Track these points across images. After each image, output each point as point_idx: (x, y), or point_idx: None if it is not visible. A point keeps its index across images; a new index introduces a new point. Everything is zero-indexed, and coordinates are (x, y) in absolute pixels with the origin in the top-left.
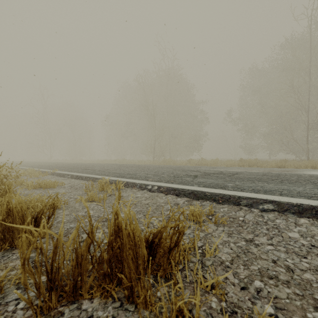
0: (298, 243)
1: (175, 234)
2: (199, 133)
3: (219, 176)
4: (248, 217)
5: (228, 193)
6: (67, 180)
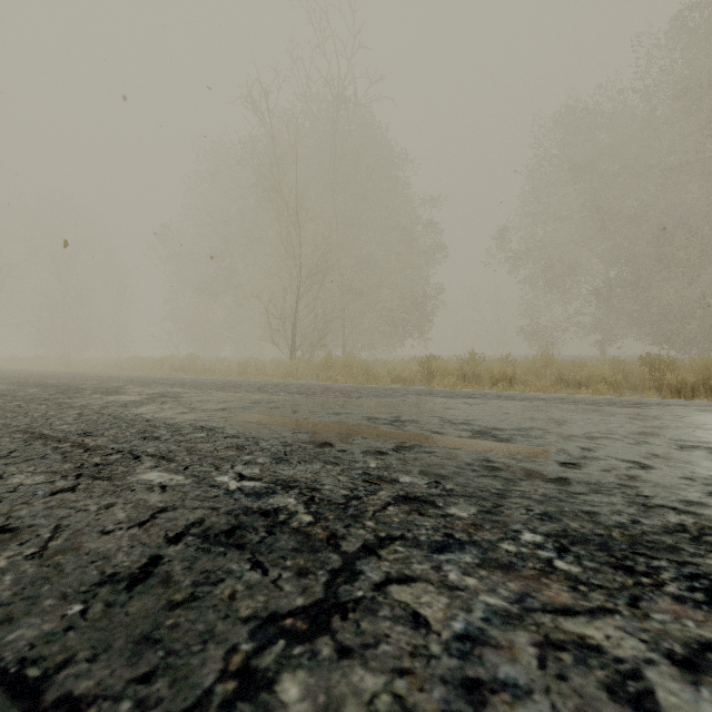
0: None
1: None
2: (422, 285)
3: None
4: None
5: None
6: None
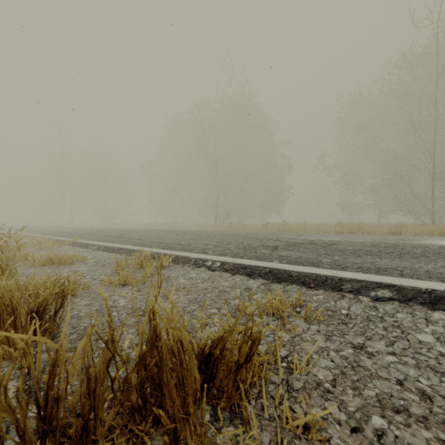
0: (434, 352)
1: (246, 342)
2: (279, 186)
3: (310, 248)
4: (355, 309)
5: (323, 272)
6: (92, 252)
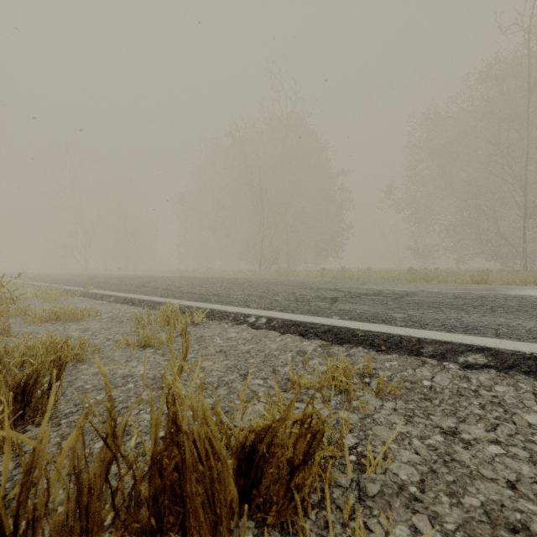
0: None
1: (304, 435)
2: (338, 224)
3: (377, 300)
4: (440, 380)
5: (397, 331)
6: (108, 305)
